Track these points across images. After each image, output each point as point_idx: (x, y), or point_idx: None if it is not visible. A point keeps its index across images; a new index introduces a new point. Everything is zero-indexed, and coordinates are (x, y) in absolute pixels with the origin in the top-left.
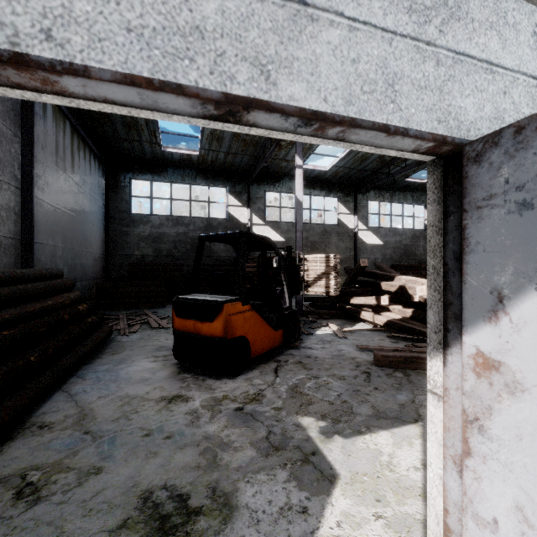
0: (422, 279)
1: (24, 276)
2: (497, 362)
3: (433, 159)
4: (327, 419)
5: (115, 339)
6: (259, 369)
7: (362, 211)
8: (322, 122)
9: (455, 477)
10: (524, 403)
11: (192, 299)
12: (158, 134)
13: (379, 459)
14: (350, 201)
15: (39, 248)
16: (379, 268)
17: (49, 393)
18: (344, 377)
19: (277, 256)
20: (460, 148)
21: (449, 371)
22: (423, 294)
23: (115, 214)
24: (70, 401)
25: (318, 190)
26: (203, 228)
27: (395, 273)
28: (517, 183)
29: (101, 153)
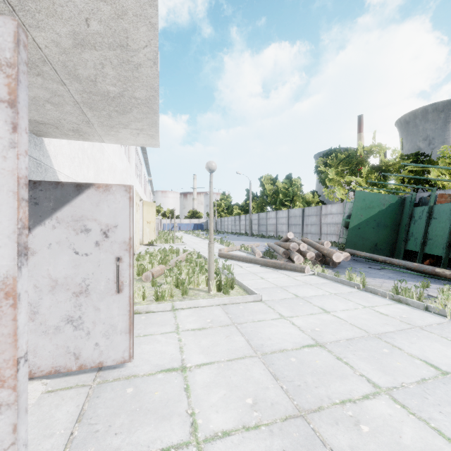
0: None
1: None
2: (29, 248)
3: None
4: None
5: None
6: None
7: None
8: None
9: None
10: (36, 256)
11: None
12: None
13: None
14: None
15: None
16: None
17: None
18: None
19: None
20: None
21: None
22: None
23: None
24: None
25: None
26: None
27: None
28: (34, 197)
29: None
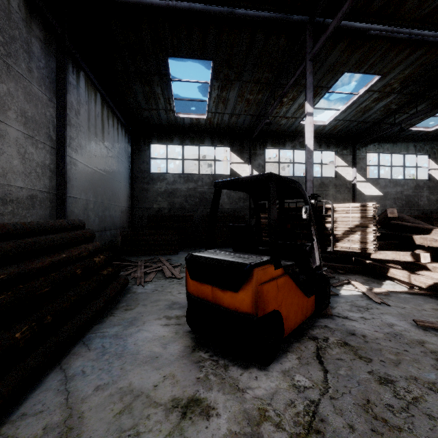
0: None
1: (40, 228)
2: None
3: None
4: None
5: (131, 289)
6: (295, 353)
7: (360, 163)
8: None
9: None
10: None
11: (209, 258)
12: (171, 101)
13: None
14: (348, 154)
15: (72, 202)
16: (399, 219)
17: (41, 375)
18: (435, 385)
19: (307, 205)
20: None
21: None
22: None
23: (138, 174)
24: (61, 392)
25: (315, 145)
26: (209, 184)
27: (426, 224)
28: None
29: (127, 123)
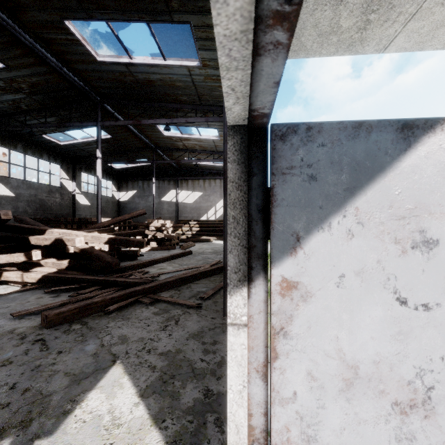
0: (76, 232)
1: None
2: (296, 283)
3: (233, 125)
4: (10, 432)
5: None
6: None
7: None
8: (296, 12)
9: (258, 383)
10: (312, 304)
11: None
12: None
13: (103, 424)
14: None
15: None
16: (22, 221)
17: None
18: (9, 360)
19: None
20: (266, 124)
21: (253, 301)
22: (82, 244)
23: None
24: None
25: None
26: None
27: (44, 226)
28: (308, 162)
29: None
